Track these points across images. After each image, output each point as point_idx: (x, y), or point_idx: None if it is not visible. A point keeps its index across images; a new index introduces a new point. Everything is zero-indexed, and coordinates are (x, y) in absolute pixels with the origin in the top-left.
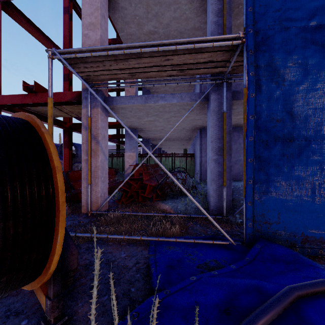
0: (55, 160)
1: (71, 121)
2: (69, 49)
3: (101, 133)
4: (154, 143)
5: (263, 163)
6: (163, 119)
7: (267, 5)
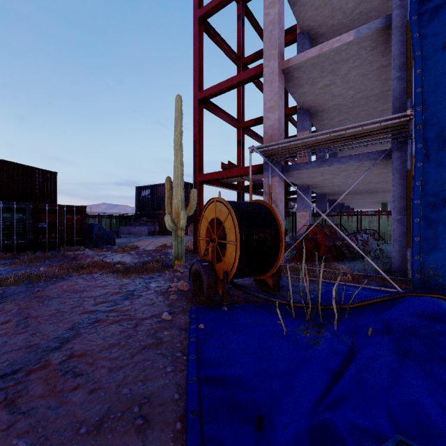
0: (280, 221)
1: (243, 183)
2: (263, 145)
3: (279, 198)
4: (332, 199)
5: (432, 223)
6: (340, 176)
7: (436, 84)
